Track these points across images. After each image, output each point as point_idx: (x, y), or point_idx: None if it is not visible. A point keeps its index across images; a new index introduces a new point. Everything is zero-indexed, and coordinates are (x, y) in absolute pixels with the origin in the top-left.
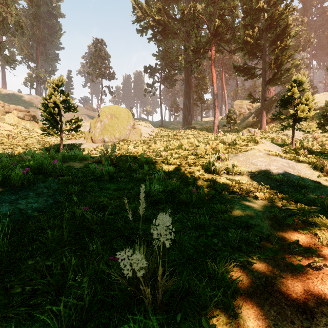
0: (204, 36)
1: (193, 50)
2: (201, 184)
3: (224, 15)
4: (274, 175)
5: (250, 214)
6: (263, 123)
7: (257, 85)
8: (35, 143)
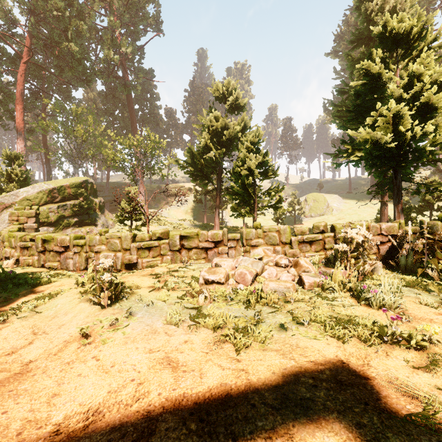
0: None
1: None
2: None
3: None
4: None
5: None
6: None
7: None
8: None
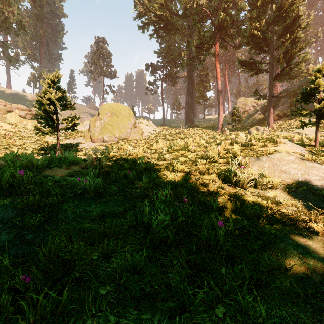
0: (207, 30)
1: (197, 45)
2: (222, 204)
3: (228, 8)
4: (320, 188)
5: (321, 273)
6: (271, 121)
7: (261, 82)
8: (32, 143)
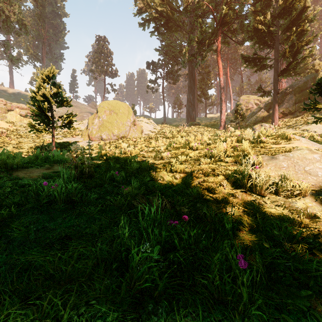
0: (209, 26)
1: (198, 41)
2: (236, 218)
3: (231, 3)
4: None
5: None
6: (275, 118)
7: (264, 79)
8: (29, 141)
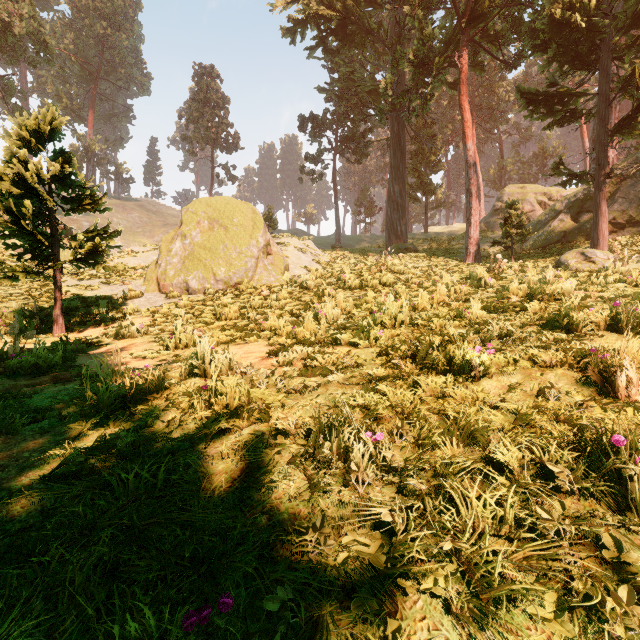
0: (441, 26)
1: (416, 62)
2: None
3: None
4: None
5: None
6: (602, 236)
7: (551, 151)
8: (17, 296)
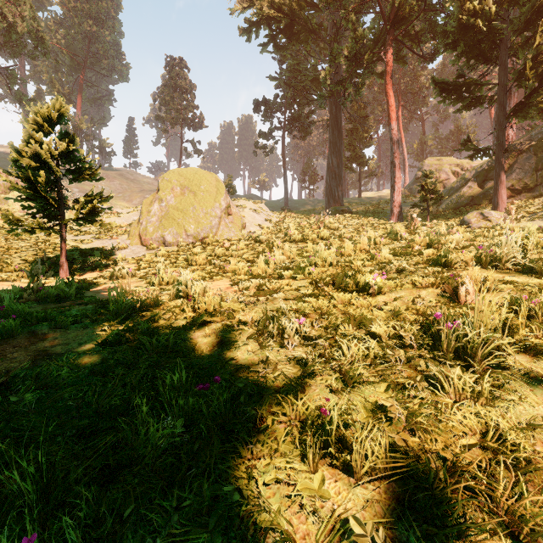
0: (370, 27)
1: (350, 57)
2: None
3: None
4: None
5: None
6: (501, 199)
7: (465, 129)
8: (27, 248)
